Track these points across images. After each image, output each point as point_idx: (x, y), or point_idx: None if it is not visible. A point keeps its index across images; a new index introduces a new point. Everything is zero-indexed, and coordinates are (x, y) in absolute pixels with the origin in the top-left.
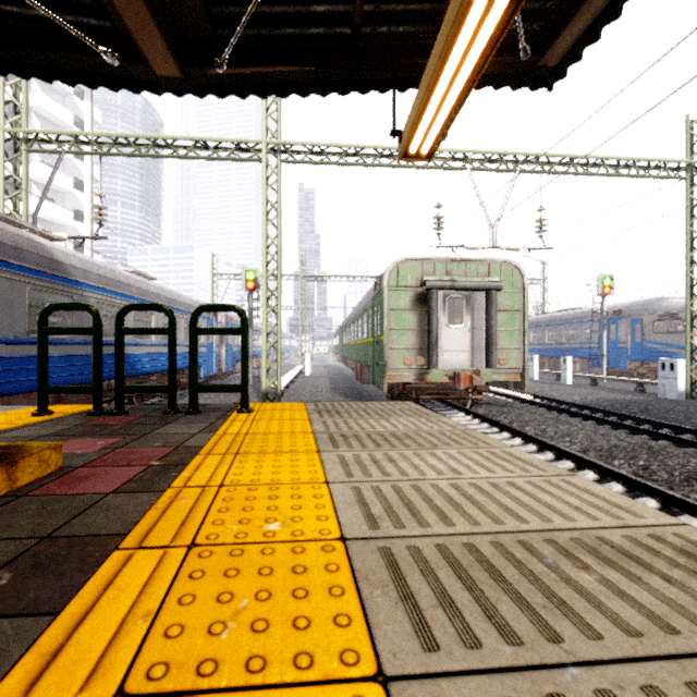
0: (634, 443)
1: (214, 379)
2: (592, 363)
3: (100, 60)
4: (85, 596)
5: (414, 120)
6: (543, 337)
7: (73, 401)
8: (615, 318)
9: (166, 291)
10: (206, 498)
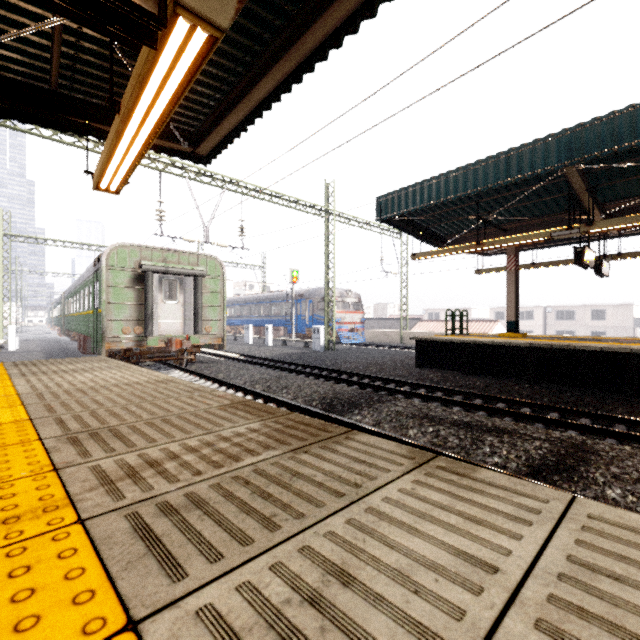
0: (274, 376)
1: None
2: (288, 330)
3: None
4: None
5: (98, 175)
6: (260, 311)
7: None
8: (300, 299)
9: None
10: None
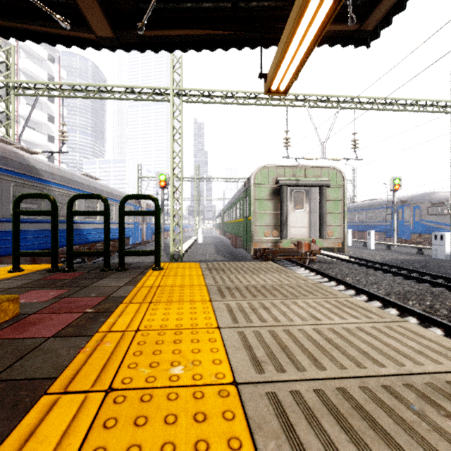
0: (421, 289)
1: (138, 245)
2: (387, 235)
3: (57, 25)
4: (6, 449)
5: (276, 64)
6: (354, 217)
7: (43, 260)
8: (402, 205)
9: (106, 187)
10: (125, 342)
